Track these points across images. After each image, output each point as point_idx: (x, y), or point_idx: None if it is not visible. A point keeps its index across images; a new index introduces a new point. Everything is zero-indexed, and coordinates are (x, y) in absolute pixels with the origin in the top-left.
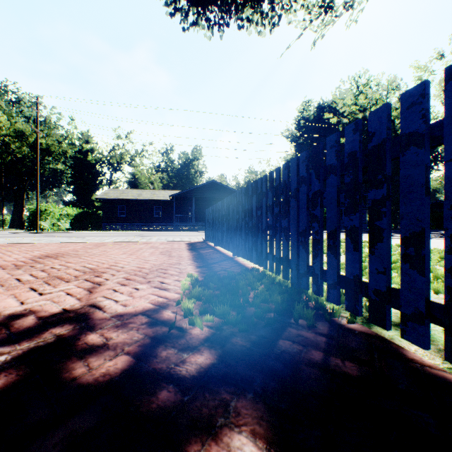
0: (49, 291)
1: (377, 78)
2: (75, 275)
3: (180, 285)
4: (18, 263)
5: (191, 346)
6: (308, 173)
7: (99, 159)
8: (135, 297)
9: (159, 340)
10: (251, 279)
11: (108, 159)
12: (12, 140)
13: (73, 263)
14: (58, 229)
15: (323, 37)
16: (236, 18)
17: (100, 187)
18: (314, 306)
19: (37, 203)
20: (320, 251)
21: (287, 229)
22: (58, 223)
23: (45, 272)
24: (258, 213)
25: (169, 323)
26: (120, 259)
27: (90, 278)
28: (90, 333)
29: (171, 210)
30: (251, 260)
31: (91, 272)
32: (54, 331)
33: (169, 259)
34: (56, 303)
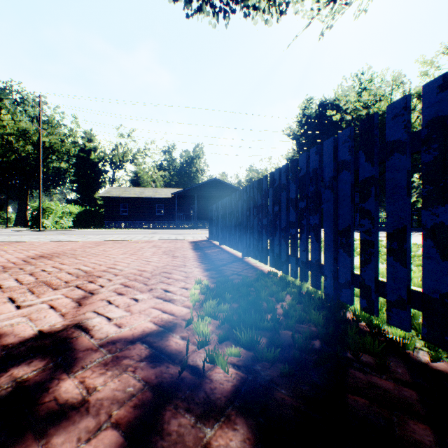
0: (29, 302)
1: (381, 74)
2: (67, 279)
3: (188, 295)
4: (7, 265)
5: (215, 408)
6: (352, 156)
7: (101, 158)
8: (134, 313)
9: (165, 393)
10: (273, 287)
11: (110, 158)
12: (16, 139)
13: (67, 265)
14: (61, 227)
15: (332, 27)
16: (241, 7)
17: (103, 185)
18: (371, 330)
19: (39, 201)
20: (375, 256)
21: (319, 227)
22: (61, 221)
23: (33, 276)
24: (275, 209)
25: (178, 357)
26: (119, 260)
27: (82, 284)
28: (66, 378)
29: (173, 208)
30: (266, 262)
31: (85, 276)
32: (16, 373)
33: (172, 260)
34: (32, 321)
